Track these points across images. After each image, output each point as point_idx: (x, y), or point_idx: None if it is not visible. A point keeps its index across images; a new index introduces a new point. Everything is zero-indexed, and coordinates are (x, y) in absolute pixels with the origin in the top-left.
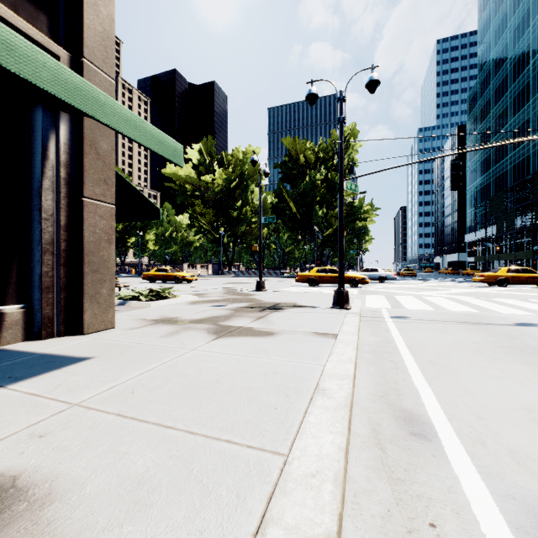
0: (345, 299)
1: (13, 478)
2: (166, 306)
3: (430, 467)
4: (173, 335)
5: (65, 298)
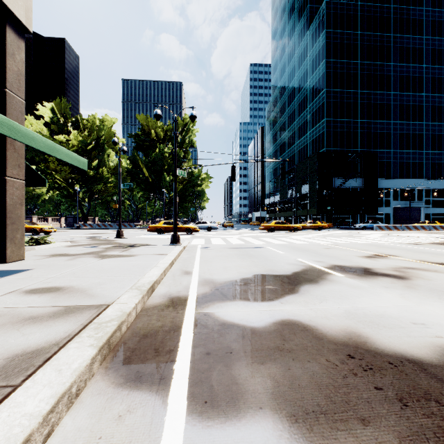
0: (177, 240)
1: (54, 287)
2: (48, 249)
3: (186, 277)
4: (73, 260)
5: None
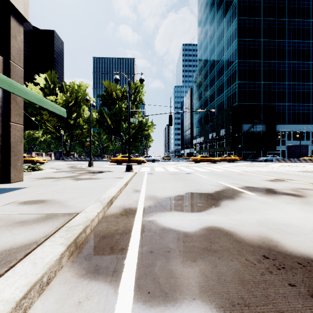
0: (130, 168)
1: (40, 199)
2: (40, 174)
3: (136, 194)
4: (57, 181)
5: (1, 167)
